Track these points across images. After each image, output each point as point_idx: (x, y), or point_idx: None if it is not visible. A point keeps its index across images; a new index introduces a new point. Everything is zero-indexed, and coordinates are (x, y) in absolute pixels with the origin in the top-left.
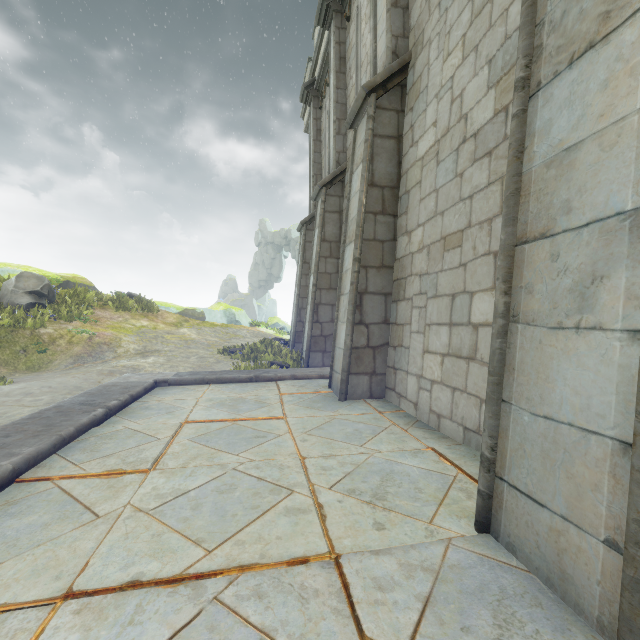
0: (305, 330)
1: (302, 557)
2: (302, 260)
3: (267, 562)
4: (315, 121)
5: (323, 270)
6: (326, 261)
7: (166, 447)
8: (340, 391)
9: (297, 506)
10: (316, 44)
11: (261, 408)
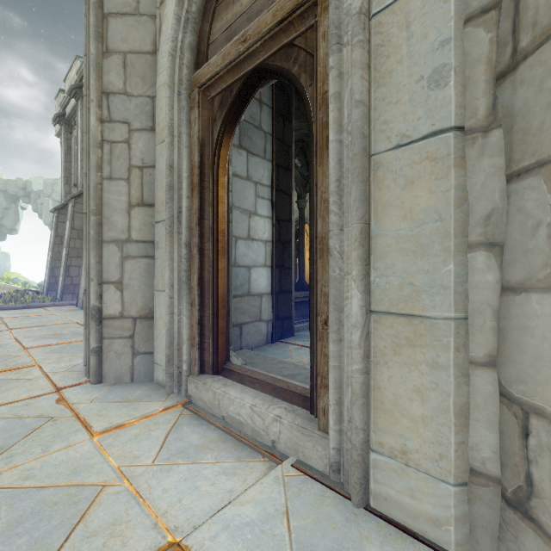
0: (59, 281)
1: (68, 323)
2: (55, 234)
3: (59, 323)
4: (66, 140)
5: (73, 246)
6: (75, 241)
7: (2, 321)
8: (82, 305)
9: (65, 320)
10: (67, 95)
11: (40, 313)
